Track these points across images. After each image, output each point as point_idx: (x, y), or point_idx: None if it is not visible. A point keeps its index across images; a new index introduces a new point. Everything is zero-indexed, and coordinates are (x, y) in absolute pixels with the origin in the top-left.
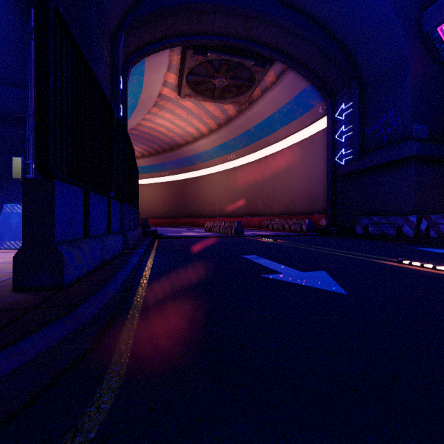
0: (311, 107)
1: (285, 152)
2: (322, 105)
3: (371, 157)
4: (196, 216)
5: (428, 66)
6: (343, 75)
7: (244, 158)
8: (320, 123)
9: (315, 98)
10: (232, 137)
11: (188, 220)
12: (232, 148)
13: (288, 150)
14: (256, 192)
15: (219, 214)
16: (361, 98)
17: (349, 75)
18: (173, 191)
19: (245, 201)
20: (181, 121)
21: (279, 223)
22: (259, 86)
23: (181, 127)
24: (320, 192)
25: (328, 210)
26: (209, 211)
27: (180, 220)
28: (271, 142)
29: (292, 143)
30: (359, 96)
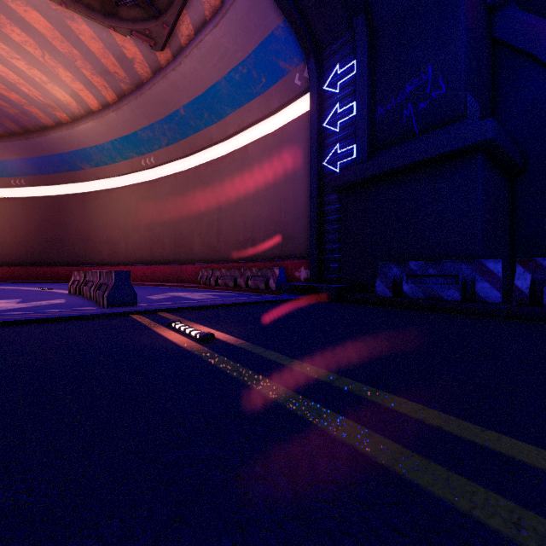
0: (282, 74)
1: (238, 156)
2: (301, 70)
3: (397, 151)
4: (84, 263)
5: (479, 3)
6: (341, 5)
7: (171, 165)
8: (294, 108)
9: (289, 57)
10: (147, 123)
11: (67, 270)
12: (149, 145)
13: (242, 153)
14: (190, 223)
15: (127, 259)
16: (370, 52)
17: (352, 4)
18: (36, 215)
19: (172, 238)
20: (30, 65)
21: (228, 274)
22: (191, 13)
23: (36, 84)
24: (295, 223)
25: (312, 252)
26: (109, 255)
27: (49, 269)
28: (215, 138)
29: (249, 142)
30: (367, 45)
